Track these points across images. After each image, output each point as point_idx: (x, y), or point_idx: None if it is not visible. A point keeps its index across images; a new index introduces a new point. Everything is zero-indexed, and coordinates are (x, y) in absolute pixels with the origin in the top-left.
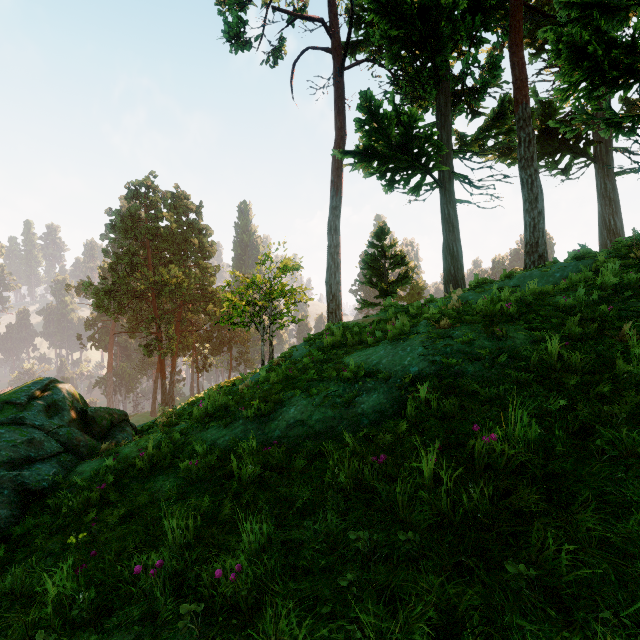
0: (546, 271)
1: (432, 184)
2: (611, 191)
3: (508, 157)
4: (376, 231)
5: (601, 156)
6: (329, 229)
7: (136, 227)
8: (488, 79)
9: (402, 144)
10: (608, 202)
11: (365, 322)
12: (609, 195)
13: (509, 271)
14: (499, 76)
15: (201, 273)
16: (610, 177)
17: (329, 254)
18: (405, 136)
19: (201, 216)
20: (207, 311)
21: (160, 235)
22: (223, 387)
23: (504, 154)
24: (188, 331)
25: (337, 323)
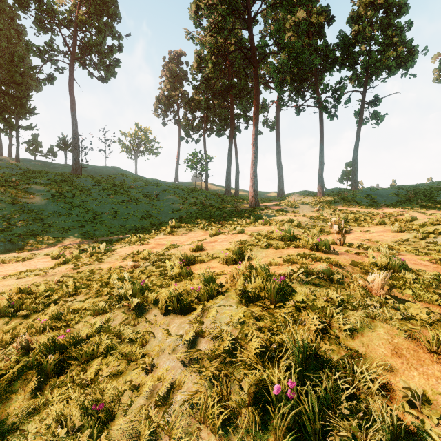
0: None
1: None
2: None
3: None
4: None
5: None
6: None
7: None
8: None
9: None
10: None
11: None
12: None
13: None
14: None
15: None
16: None
17: None
18: None
19: None
20: None
21: None
22: None
23: None
24: None
25: None
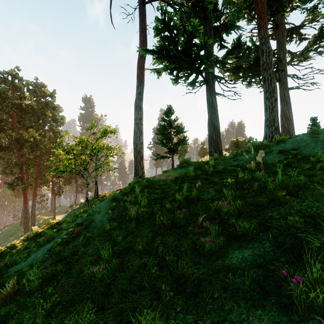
0: (317, 137)
1: (201, 82)
2: (287, 97)
3: (237, 74)
4: (165, 111)
5: (282, 78)
6: (135, 107)
7: (3, 102)
8: (235, 19)
9: (185, 49)
10: (286, 103)
11: (167, 179)
12: (286, 99)
13: (281, 136)
14: (242, 17)
15: (55, 135)
16: (286, 90)
17: (135, 124)
18: (188, 43)
19: (54, 99)
20: (58, 159)
21: (23, 109)
22: (38, 234)
23: (235, 72)
24: (46, 171)
25: (141, 179)
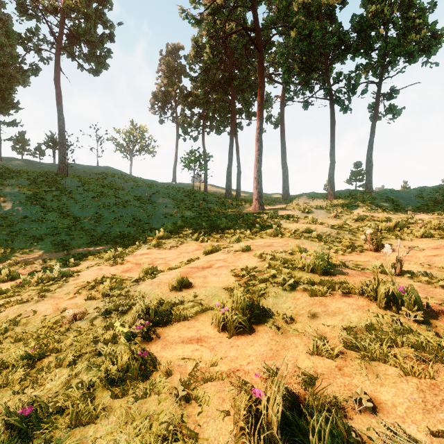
0: None
1: None
2: None
3: None
4: None
5: None
6: None
7: None
8: None
9: None
10: None
11: None
12: None
13: None
14: None
15: None
16: None
17: None
18: None
19: None
20: None
21: None
22: None
23: None
24: None
25: None
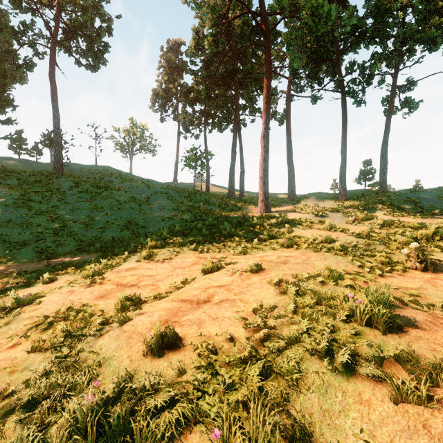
0: None
1: None
2: None
3: None
4: None
5: None
6: None
7: None
8: None
9: None
10: None
11: None
12: None
13: None
14: None
15: None
16: None
17: None
18: None
19: None
20: None
21: None
22: None
23: None
24: None
25: None
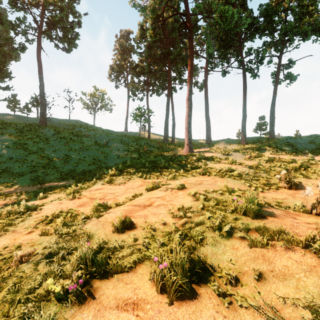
0: None
1: None
2: None
3: None
4: None
5: None
6: None
7: None
8: None
9: None
10: None
11: None
12: None
13: None
14: None
15: None
16: None
17: None
18: None
19: None
20: None
21: None
22: None
23: None
24: None
25: None
